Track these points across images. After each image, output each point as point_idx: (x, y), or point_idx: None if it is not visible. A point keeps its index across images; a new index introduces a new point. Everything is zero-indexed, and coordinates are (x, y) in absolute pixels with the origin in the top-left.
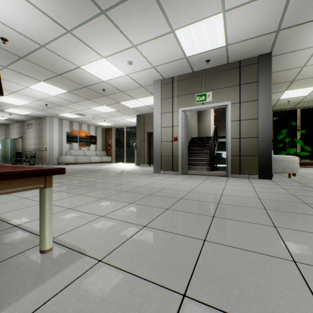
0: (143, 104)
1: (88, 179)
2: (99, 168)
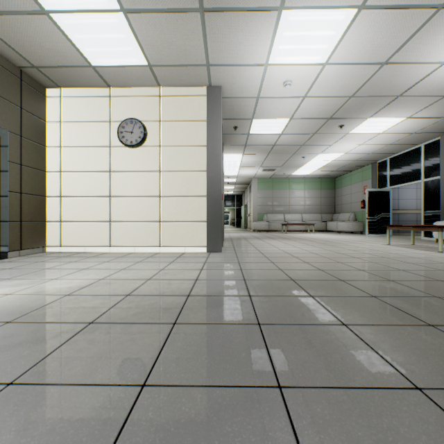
0: (64, 7)
1: (352, 259)
2: (98, 338)
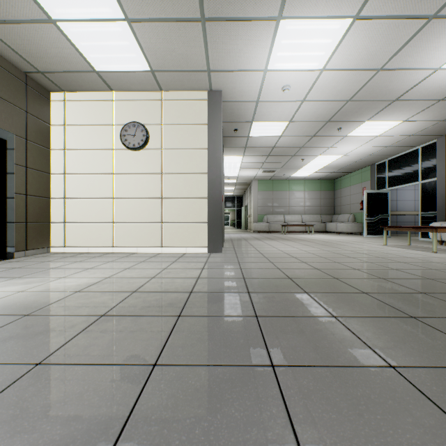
0: (70, 17)
1: (349, 259)
2: (111, 328)
